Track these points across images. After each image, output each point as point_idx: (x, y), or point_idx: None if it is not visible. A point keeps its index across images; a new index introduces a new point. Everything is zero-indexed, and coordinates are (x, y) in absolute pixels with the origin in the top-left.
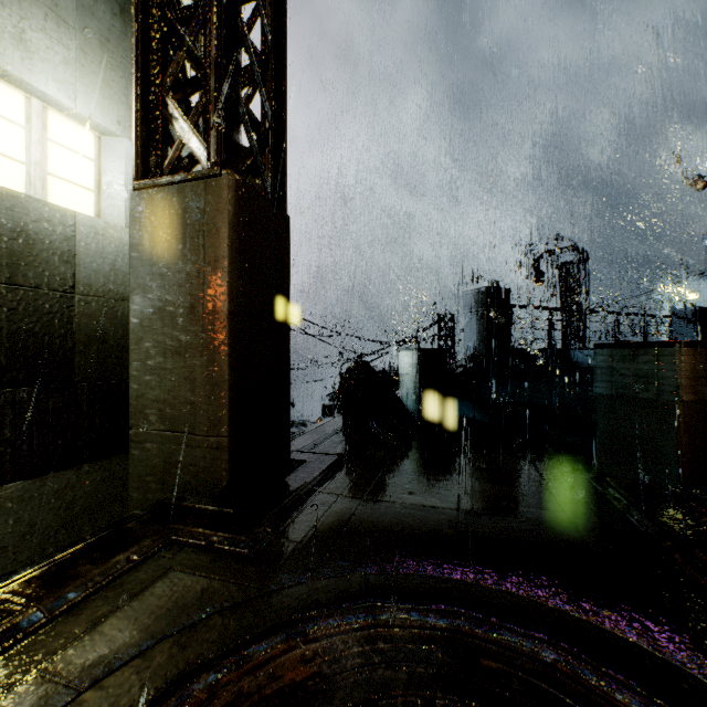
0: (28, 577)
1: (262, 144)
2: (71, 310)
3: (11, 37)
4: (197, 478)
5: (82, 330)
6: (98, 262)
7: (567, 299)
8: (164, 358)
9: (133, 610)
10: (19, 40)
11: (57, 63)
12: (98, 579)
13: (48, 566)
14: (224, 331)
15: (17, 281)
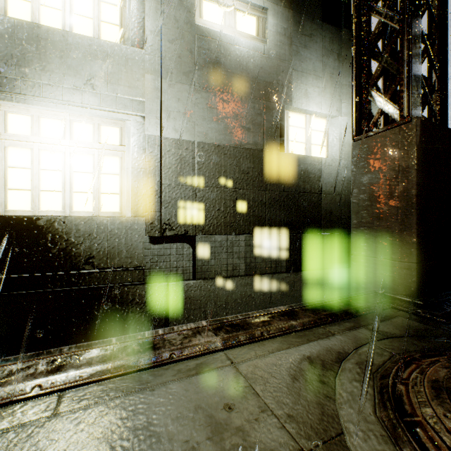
0: (336, 301)
1: (431, 91)
2: (320, 201)
3: (303, 95)
4: (393, 283)
5: (323, 210)
6: (329, 178)
7: None
8: (371, 221)
9: (390, 323)
10: (305, 95)
11: (316, 96)
12: (367, 309)
13: (341, 300)
14: (413, 206)
15: (304, 191)
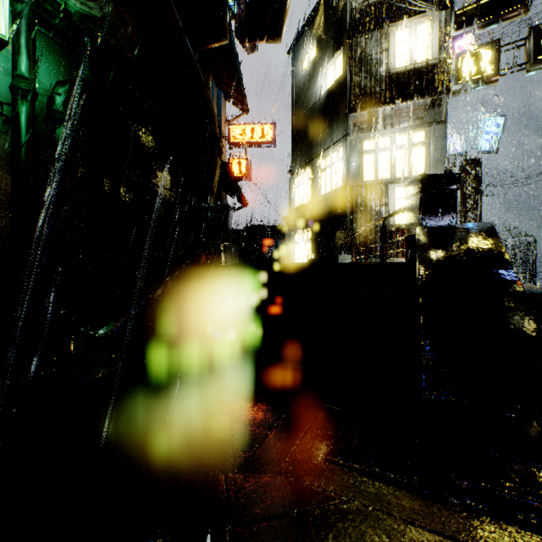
0: None
1: None
2: None
3: None
4: None
5: None
6: None
7: (524, 258)
8: None
9: None
10: None
11: None
12: None
13: None
14: None
15: None
